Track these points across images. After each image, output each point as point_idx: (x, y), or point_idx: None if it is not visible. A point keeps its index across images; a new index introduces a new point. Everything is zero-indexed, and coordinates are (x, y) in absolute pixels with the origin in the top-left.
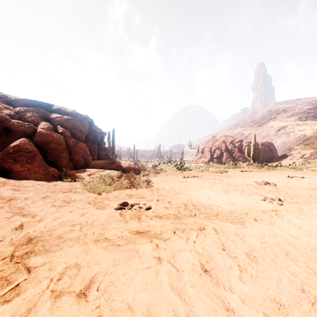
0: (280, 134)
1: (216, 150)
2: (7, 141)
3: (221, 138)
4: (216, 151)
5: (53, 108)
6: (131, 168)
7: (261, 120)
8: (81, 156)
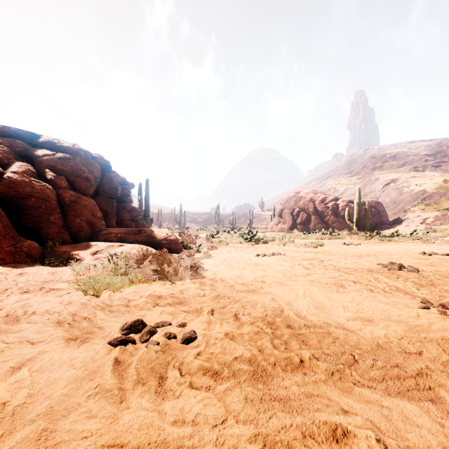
0: (389, 191)
1: (301, 212)
2: None
3: (307, 195)
4: (301, 214)
5: (39, 141)
6: (170, 240)
7: (361, 171)
8: (86, 220)
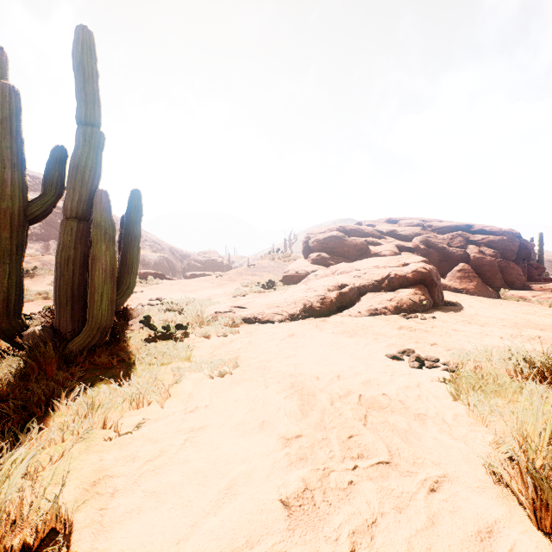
0: None
1: None
2: (445, 265)
3: None
4: None
5: (474, 229)
6: None
7: None
8: (515, 277)
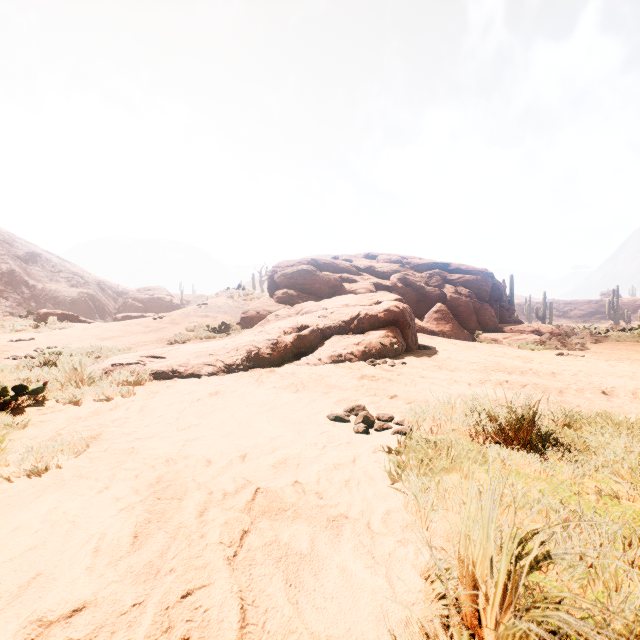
0: None
1: None
2: (422, 306)
3: None
4: None
5: (451, 268)
6: (555, 333)
7: None
8: (488, 319)
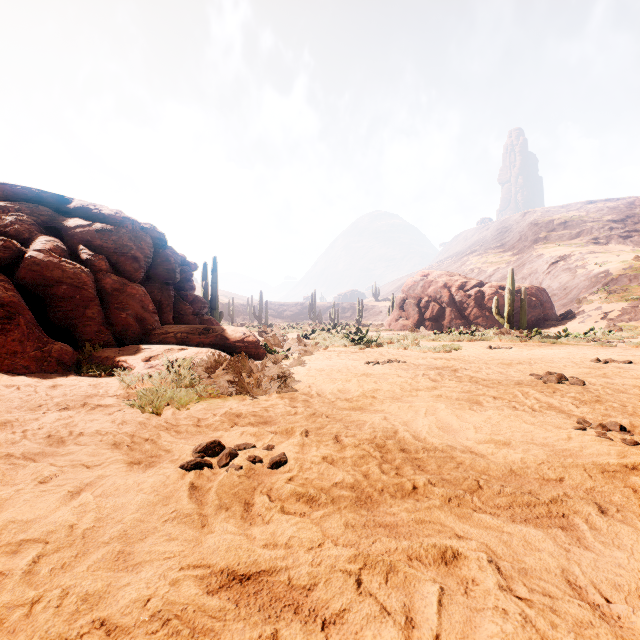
0: (557, 272)
1: (431, 303)
2: None
3: (440, 278)
4: (431, 306)
5: (70, 206)
6: (248, 342)
7: (518, 243)
8: (134, 315)
